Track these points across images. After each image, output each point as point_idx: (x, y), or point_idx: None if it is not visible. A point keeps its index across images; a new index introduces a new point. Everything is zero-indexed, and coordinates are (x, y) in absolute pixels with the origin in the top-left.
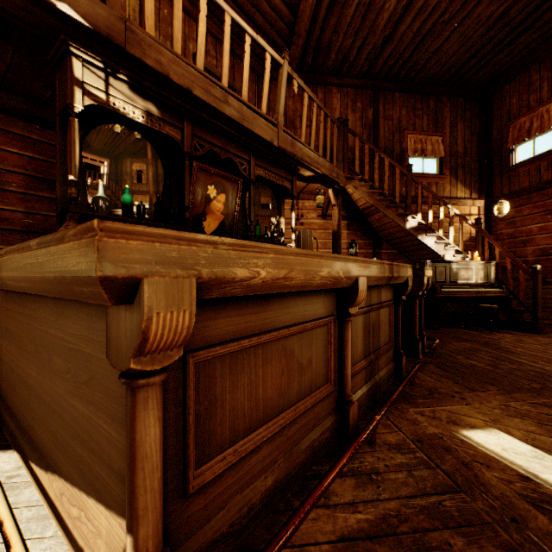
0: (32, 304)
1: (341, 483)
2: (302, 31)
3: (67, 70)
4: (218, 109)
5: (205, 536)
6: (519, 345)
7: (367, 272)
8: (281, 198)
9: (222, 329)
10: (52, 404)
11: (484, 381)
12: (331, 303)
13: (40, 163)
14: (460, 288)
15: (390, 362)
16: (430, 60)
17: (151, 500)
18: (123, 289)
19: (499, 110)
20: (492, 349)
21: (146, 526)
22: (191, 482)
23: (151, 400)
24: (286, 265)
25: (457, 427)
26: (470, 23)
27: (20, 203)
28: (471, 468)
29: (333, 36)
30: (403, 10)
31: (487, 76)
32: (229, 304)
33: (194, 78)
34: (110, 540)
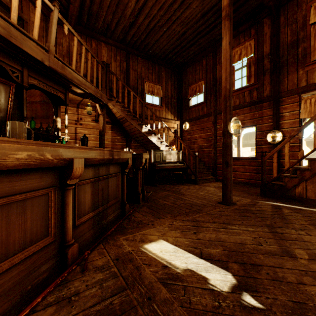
0: None
1: (42, 314)
2: None
3: None
4: None
5: None
6: (188, 190)
7: (85, 155)
8: (58, 104)
9: None
10: None
11: (166, 212)
12: (52, 177)
13: None
14: (166, 164)
15: (118, 209)
16: (155, 45)
17: None
18: None
19: (185, 79)
20: (176, 194)
21: None
22: None
23: None
24: None
25: (143, 243)
26: (171, 32)
27: None
28: (139, 270)
29: (99, 10)
30: (139, 11)
31: (180, 61)
32: None
33: None
34: None
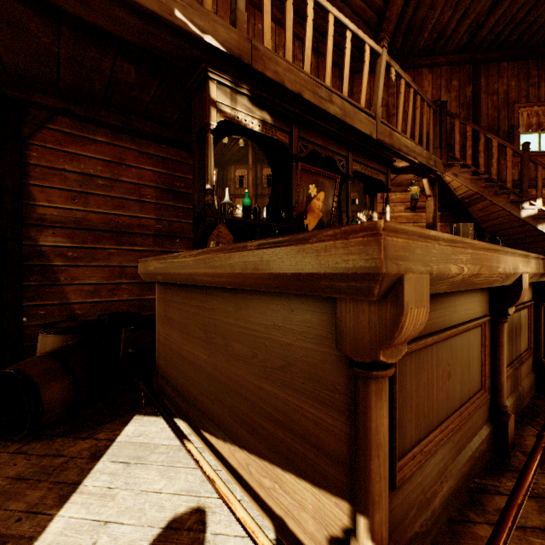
0: (201, 297)
1: None
2: (393, 15)
3: (205, 93)
4: (323, 109)
5: (404, 532)
6: None
7: (528, 268)
8: (374, 192)
9: None
10: (229, 384)
11: None
12: (485, 302)
13: (166, 177)
14: None
15: (529, 372)
16: None
17: (383, 488)
18: (388, 285)
19: None
20: None
21: (380, 512)
22: (397, 476)
23: (383, 392)
24: (478, 260)
25: None
26: None
27: (153, 212)
28: None
29: (428, 13)
30: None
31: None
32: None
33: (304, 82)
34: (320, 516)
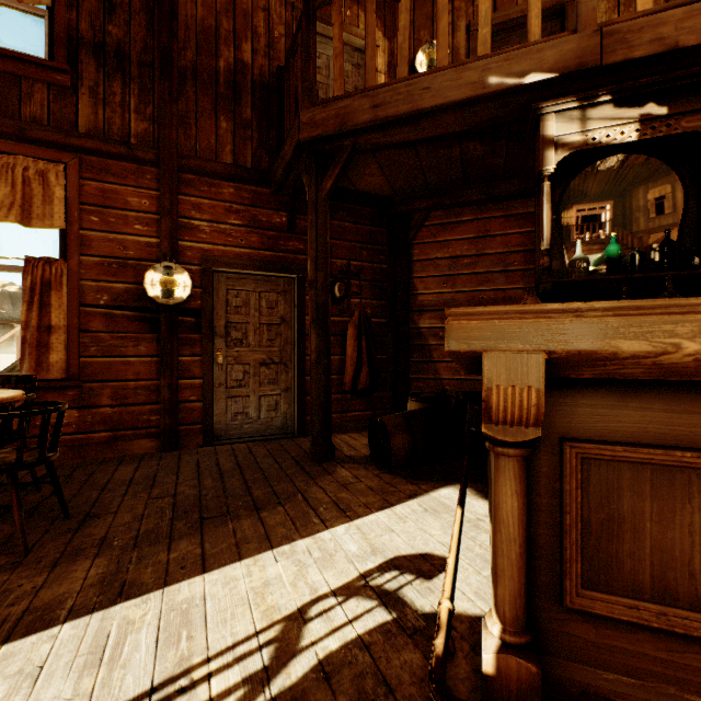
0: None
1: None
2: None
3: (539, 136)
4: None
5: (593, 680)
6: None
7: None
8: None
9: (632, 424)
10: None
11: None
12: None
13: None
14: None
15: None
16: None
17: (507, 567)
18: (468, 361)
19: None
20: None
21: (502, 588)
22: (568, 593)
23: (507, 471)
24: None
25: None
26: None
27: (519, 281)
28: None
29: None
30: None
31: None
32: (648, 391)
33: None
34: None
